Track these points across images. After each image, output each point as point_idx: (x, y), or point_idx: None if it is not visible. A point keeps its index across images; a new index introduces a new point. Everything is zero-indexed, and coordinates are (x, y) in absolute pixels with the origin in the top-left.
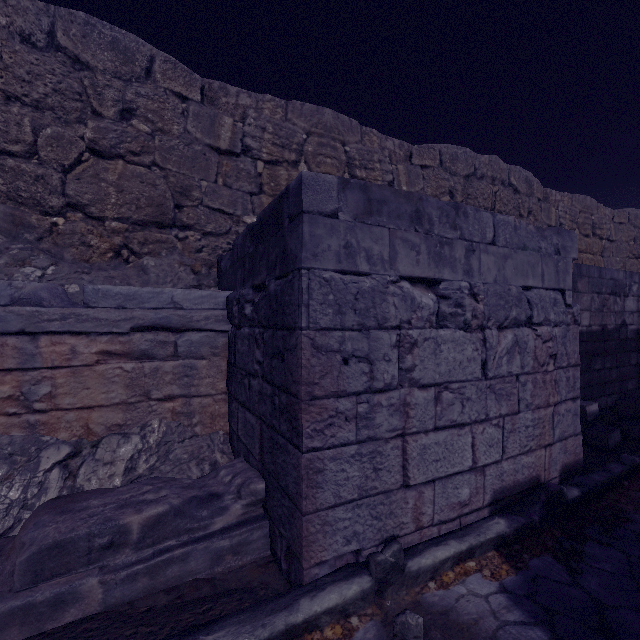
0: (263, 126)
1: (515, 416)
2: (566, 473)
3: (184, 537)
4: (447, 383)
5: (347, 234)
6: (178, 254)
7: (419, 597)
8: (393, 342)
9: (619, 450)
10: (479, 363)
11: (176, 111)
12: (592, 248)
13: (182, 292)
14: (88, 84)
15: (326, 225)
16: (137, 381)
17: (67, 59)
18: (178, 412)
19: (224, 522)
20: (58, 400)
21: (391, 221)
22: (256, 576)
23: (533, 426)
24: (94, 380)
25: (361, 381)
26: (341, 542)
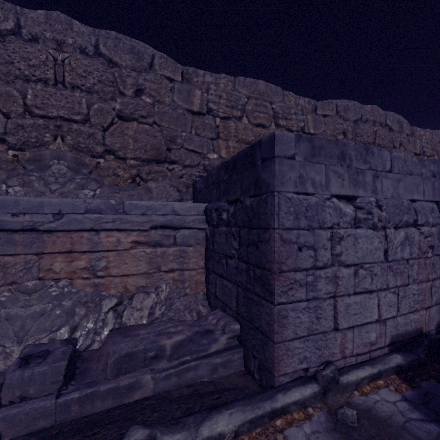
0: (220, 95)
1: (406, 287)
2: None
3: (194, 355)
4: (362, 264)
5: (300, 169)
6: (168, 179)
7: (349, 400)
8: (328, 237)
9: None
10: (382, 251)
11: (167, 89)
12: None
13: (178, 204)
14: (117, 76)
15: (288, 164)
16: (153, 260)
17: (105, 61)
18: (176, 279)
19: (216, 347)
20: (110, 270)
21: (326, 160)
22: (239, 381)
23: (418, 294)
24: (129, 259)
25: (309, 262)
26: (296, 362)
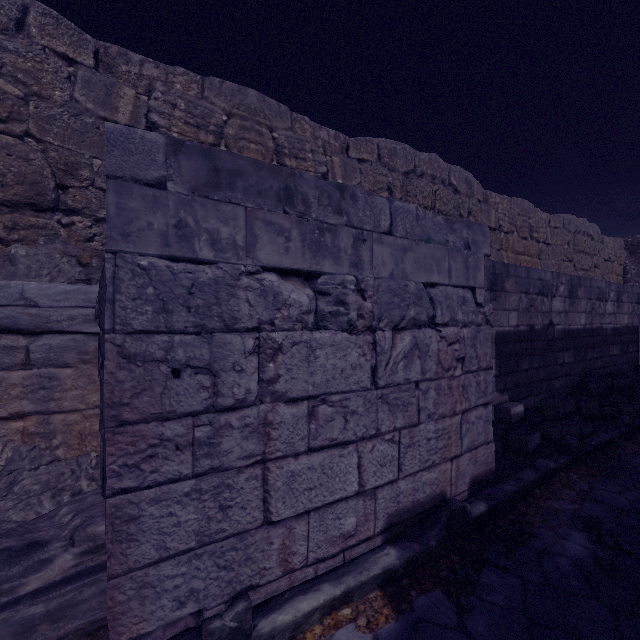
0: (173, 102)
1: (414, 428)
2: (476, 485)
3: None
4: (326, 395)
5: (182, 211)
6: (61, 243)
7: None
8: (250, 347)
9: (538, 453)
10: (368, 370)
11: (59, 74)
12: (529, 250)
13: (37, 286)
14: None
15: (148, 197)
16: None
17: None
18: (31, 433)
19: (42, 580)
20: None
21: (250, 199)
22: None
23: (436, 438)
24: None
25: (200, 398)
26: (172, 605)
